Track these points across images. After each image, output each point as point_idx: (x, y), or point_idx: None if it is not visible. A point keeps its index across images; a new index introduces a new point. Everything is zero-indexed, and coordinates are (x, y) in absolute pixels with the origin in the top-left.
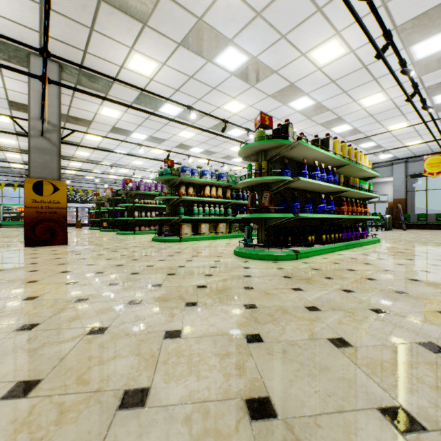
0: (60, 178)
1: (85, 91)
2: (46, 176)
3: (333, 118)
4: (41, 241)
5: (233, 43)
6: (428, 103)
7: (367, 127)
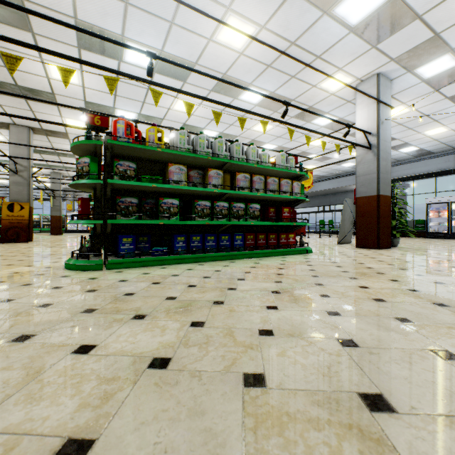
0: (30, 200)
1: (10, 156)
2: (20, 199)
3: (249, 140)
4: (11, 240)
5: (118, 108)
6: (314, 125)
7: (289, 144)
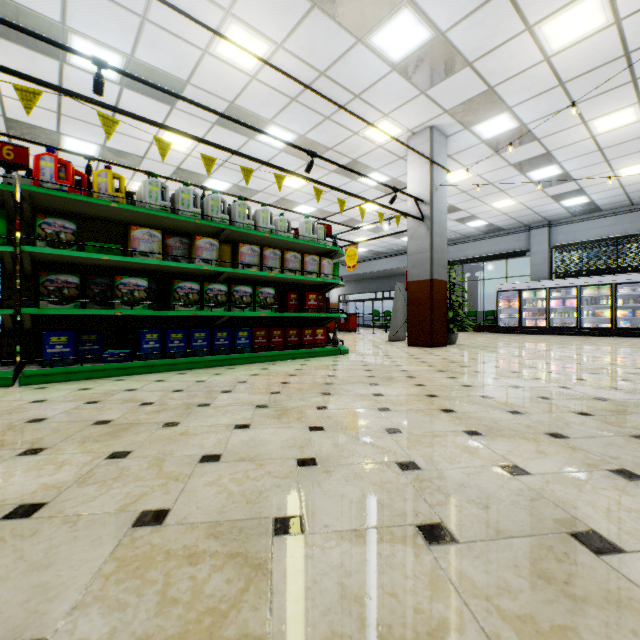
0: None
1: None
2: None
3: (276, 199)
4: None
5: (65, 134)
6: (362, 185)
7: (333, 208)
